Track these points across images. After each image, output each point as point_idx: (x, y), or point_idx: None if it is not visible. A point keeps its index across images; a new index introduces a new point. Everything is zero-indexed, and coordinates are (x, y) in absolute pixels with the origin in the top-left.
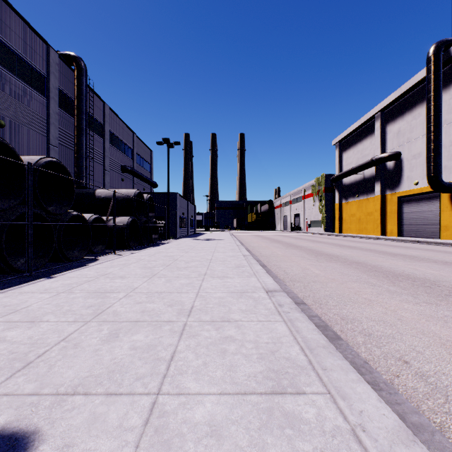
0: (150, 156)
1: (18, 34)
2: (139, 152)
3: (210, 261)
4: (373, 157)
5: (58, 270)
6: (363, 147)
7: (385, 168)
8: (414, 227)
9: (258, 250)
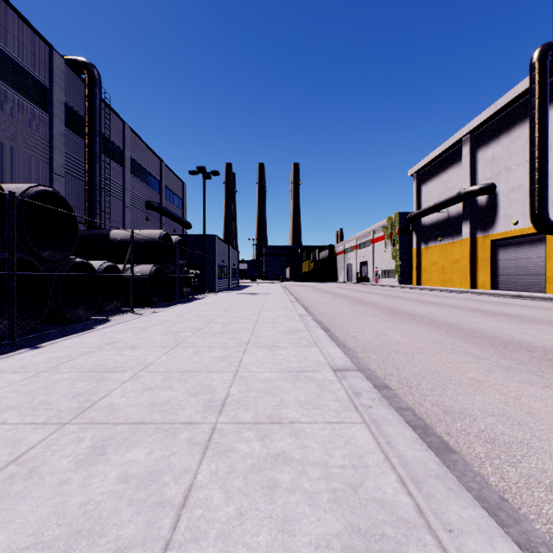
0: (182, 190)
1: (12, 33)
2: (168, 184)
3: (256, 323)
4: (461, 190)
5: (52, 336)
6: (447, 178)
7: (475, 204)
8: (513, 277)
9: (317, 307)
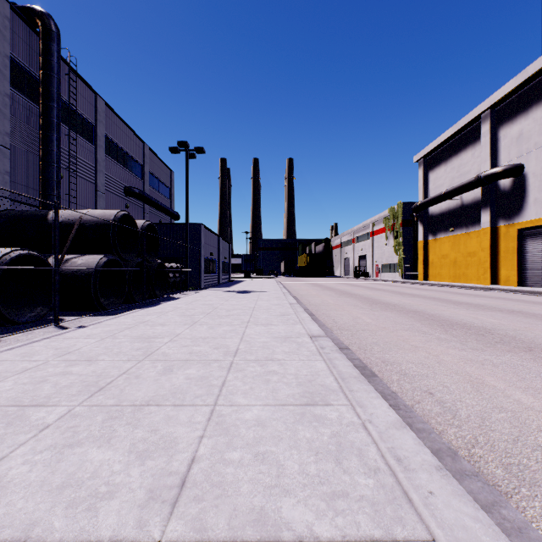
0: (169, 178)
1: None
2: (153, 170)
3: (232, 363)
4: (481, 173)
5: None
6: (460, 162)
7: (496, 189)
8: None
9: (326, 312)
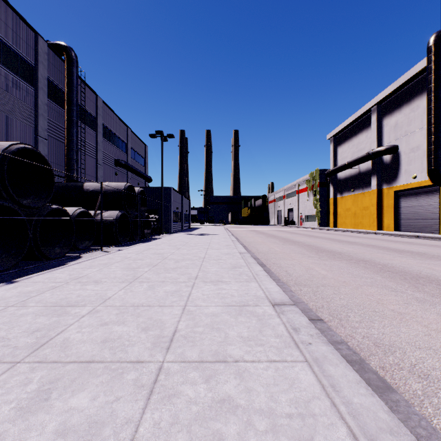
0: (144, 150)
1: (3, 20)
2: (133, 146)
3: (203, 260)
4: (370, 150)
5: (30, 271)
6: (358, 141)
7: (381, 162)
8: (412, 221)
9: (254, 246)
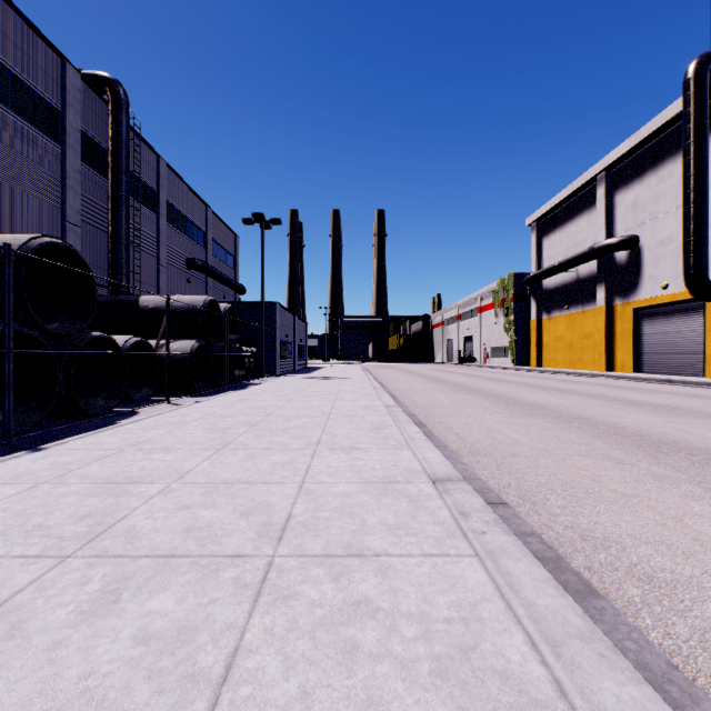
0: (233, 244)
1: (12, 39)
2: (216, 237)
3: (329, 417)
4: (594, 244)
5: (61, 434)
6: (576, 228)
7: (612, 262)
8: (662, 357)
9: (408, 396)
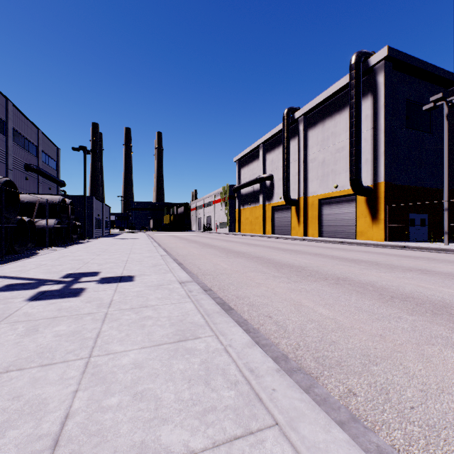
0: (56, 153)
1: None
2: (44, 149)
3: (132, 249)
4: (258, 176)
5: (19, 258)
6: (253, 167)
7: (265, 185)
8: (280, 227)
9: (167, 244)
